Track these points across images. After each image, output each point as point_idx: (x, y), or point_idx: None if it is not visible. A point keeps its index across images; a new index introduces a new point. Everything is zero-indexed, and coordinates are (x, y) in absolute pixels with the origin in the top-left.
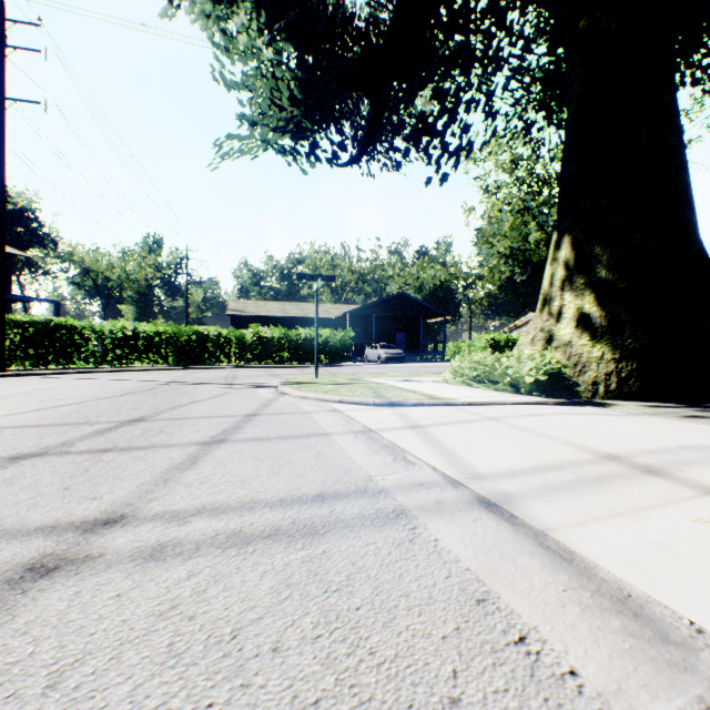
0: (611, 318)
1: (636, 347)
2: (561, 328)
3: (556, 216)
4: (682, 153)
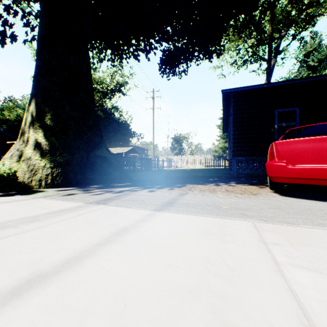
0: (52, 146)
1: (62, 161)
2: (28, 150)
3: (32, 87)
4: (90, 77)
